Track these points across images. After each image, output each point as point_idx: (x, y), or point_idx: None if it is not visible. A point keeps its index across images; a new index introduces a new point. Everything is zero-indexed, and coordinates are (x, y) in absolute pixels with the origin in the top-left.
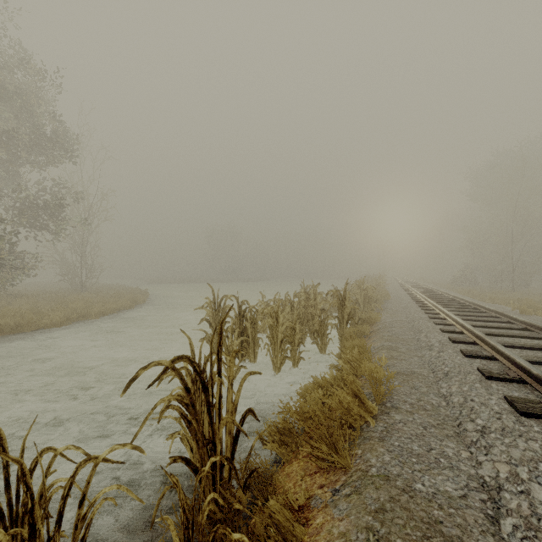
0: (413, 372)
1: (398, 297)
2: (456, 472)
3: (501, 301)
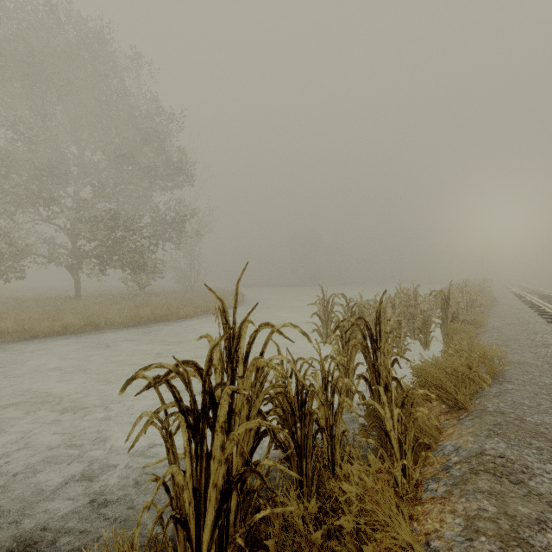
0: (526, 362)
1: (508, 303)
2: None
3: None
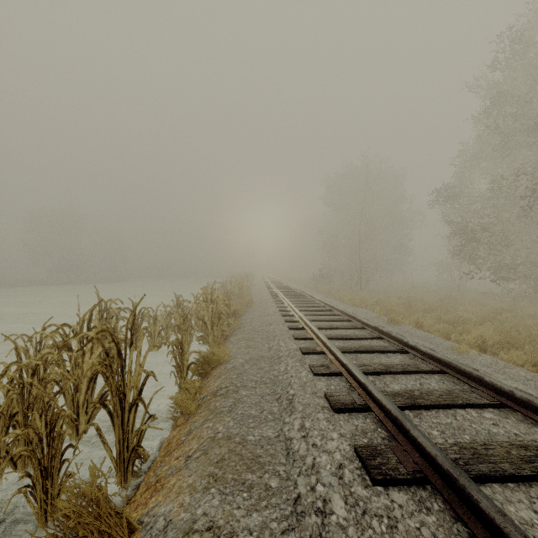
0: None
1: (262, 303)
2: None
3: (359, 302)
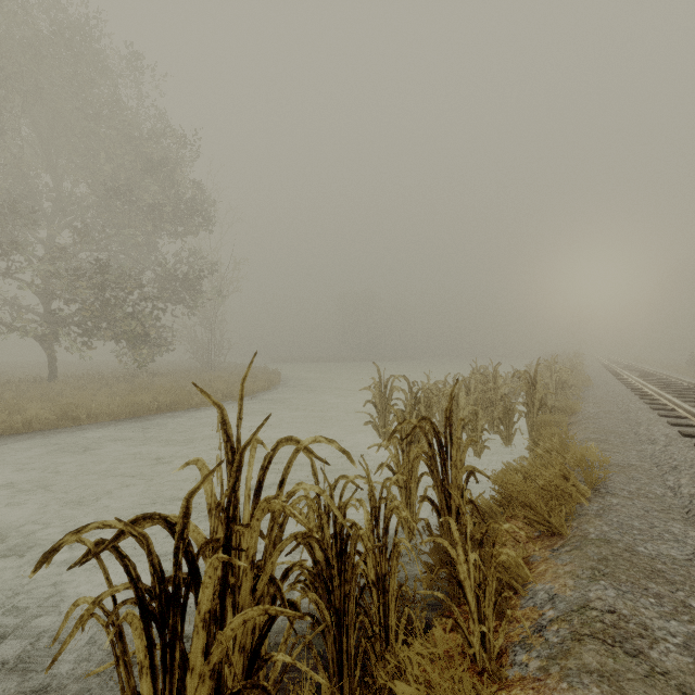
0: (631, 464)
1: (603, 383)
2: (681, 544)
3: None
